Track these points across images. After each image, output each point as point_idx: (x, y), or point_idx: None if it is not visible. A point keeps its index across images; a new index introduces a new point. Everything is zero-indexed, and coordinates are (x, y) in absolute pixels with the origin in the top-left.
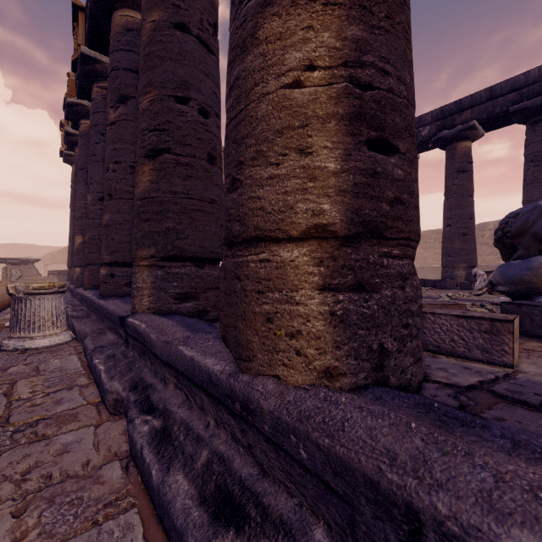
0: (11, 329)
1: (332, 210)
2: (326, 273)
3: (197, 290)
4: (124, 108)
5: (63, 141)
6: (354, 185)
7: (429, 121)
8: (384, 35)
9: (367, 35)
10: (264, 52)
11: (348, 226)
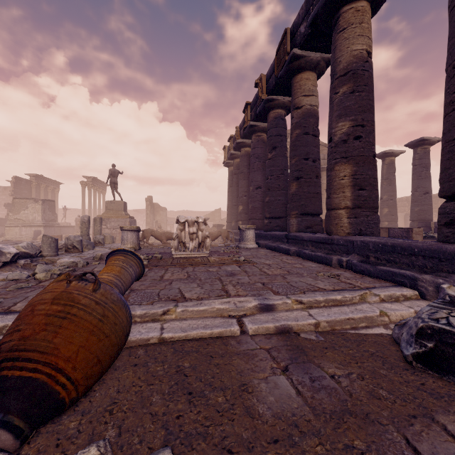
0: (240, 241)
1: (349, 203)
2: (348, 215)
3: (312, 225)
4: (275, 152)
5: (225, 156)
6: (354, 198)
7: None
8: (362, 167)
9: (357, 168)
10: (335, 173)
11: (352, 206)
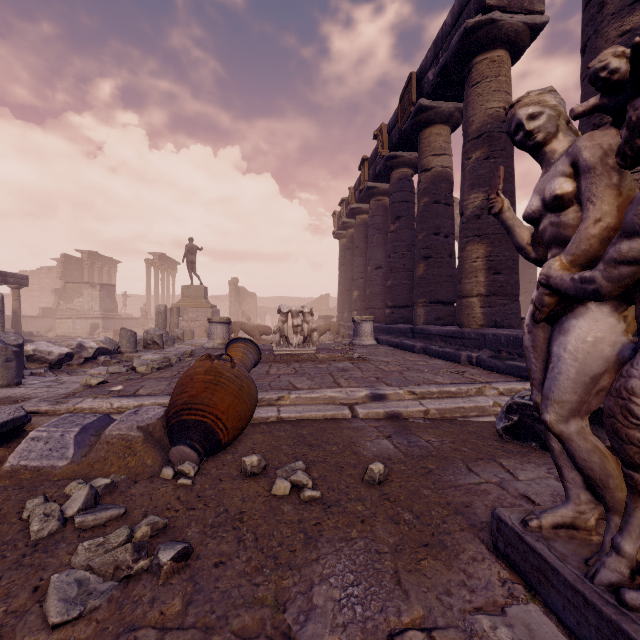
0: (355, 336)
1: (482, 290)
2: (482, 304)
3: (444, 316)
4: (399, 223)
5: (334, 225)
6: (488, 284)
7: None
8: (497, 247)
9: (492, 249)
10: (467, 253)
11: (486, 293)
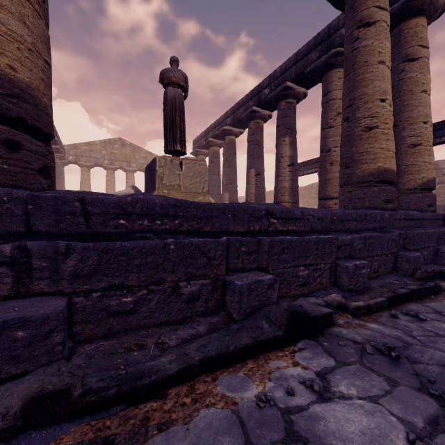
0: None
1: None
2: None
3: None
4: None
5: None
6: None
7: (203, 136)
8: None
9: None
10: None
11: None
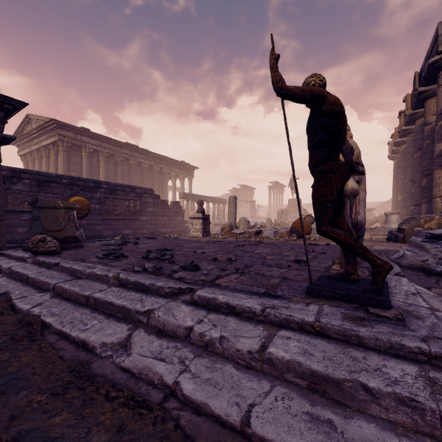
0: (385, 223)
1: None
2: None
3: None
4: (419, 153)
5: (389, 151)
6: None
7: None
8: None
9: None
10: (434, 175)
11: None
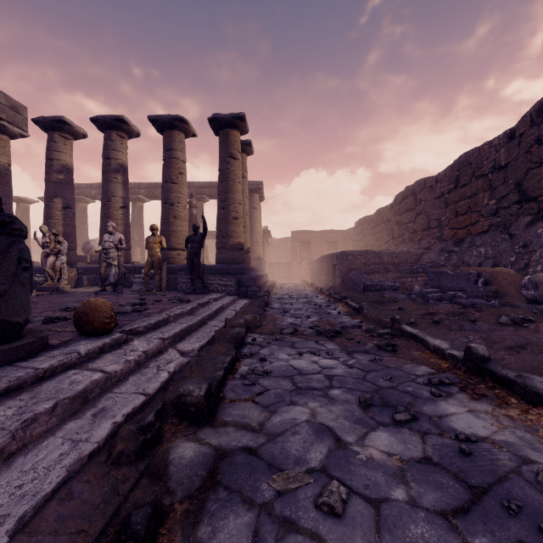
0: None
1: None
2: None
3: None
4: None
5: None
6: None
7: (96, 188)
8: None
9: None
10: None
11: None
